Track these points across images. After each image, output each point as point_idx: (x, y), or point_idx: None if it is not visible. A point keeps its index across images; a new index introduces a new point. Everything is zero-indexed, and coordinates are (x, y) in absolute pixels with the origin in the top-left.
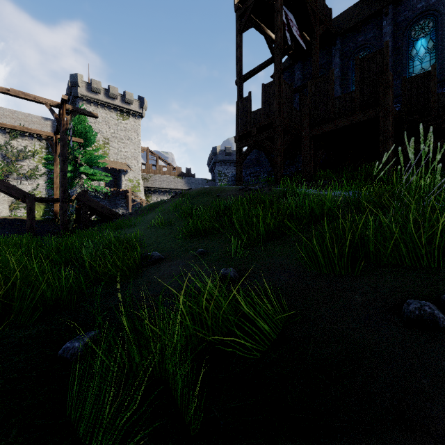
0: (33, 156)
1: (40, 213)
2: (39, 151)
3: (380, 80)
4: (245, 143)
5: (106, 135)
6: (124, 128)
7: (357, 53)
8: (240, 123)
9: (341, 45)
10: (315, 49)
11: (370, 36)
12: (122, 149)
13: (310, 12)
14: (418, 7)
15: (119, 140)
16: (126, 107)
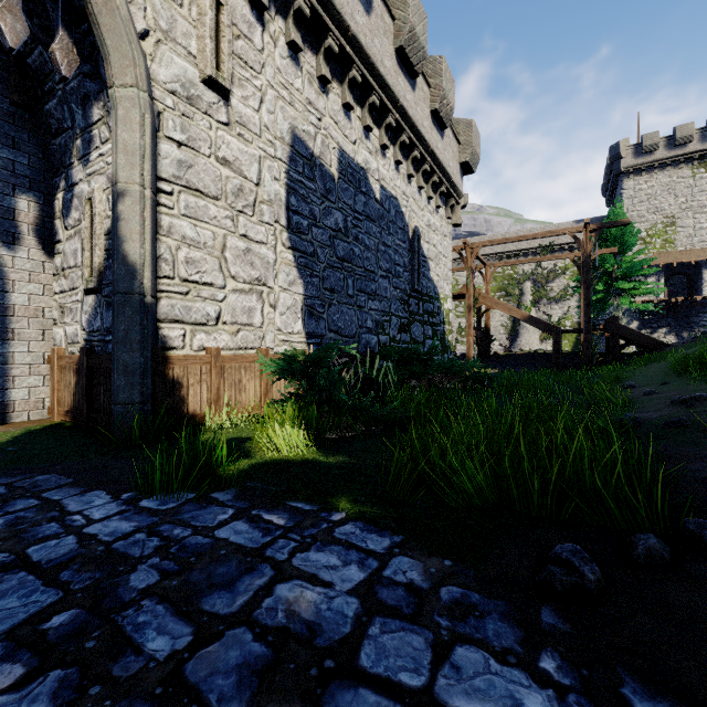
0: (563, 273)
1: (571, 342)
2: (570, 266)
3: None
4: None
5: (669, 211)
6: None
7: None
8: None
9: None
10: None
11: None
12: (702, 225)
13: None
14: None
15: (697, 210)
16: None
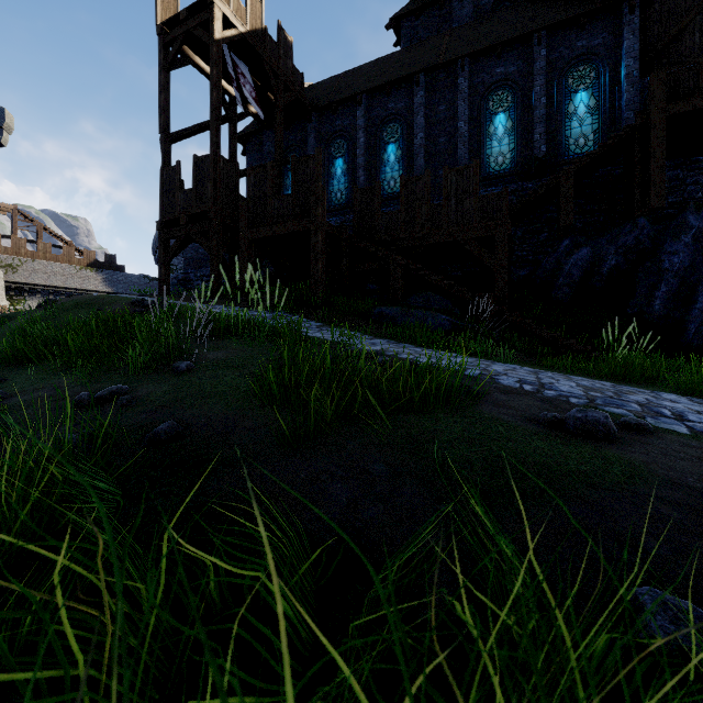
0: None
1: None
2: None
3: (312, 189)
4: (172, 234)
5: None
6: None
7: (334, 139)
8: (165, 203)
9: (319, 123)
10: (278, 122)
11: (347, 123)
12: None
13: (269, 72)
14: (389, 108)
15: None
16: None
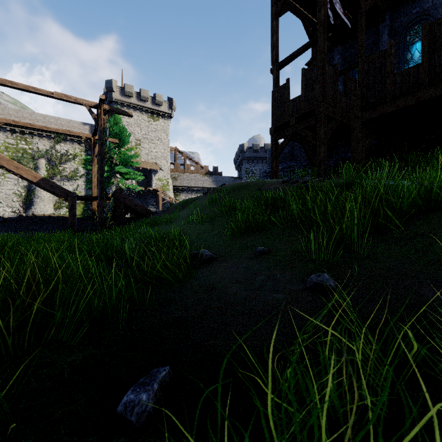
0: (74, 158)
1: (80, 211)
2: (79, 154)
3: None
4: (281, 134)
5: (138, 136)
6: (155, 129)
7: (410, 27)
8: (276, 113)
9: (390, 21)
10: (361, 27)
11: (427, 6)
12: (152, 150)
13: None
14: None
15: (150, 140)
16: (156, 109)
